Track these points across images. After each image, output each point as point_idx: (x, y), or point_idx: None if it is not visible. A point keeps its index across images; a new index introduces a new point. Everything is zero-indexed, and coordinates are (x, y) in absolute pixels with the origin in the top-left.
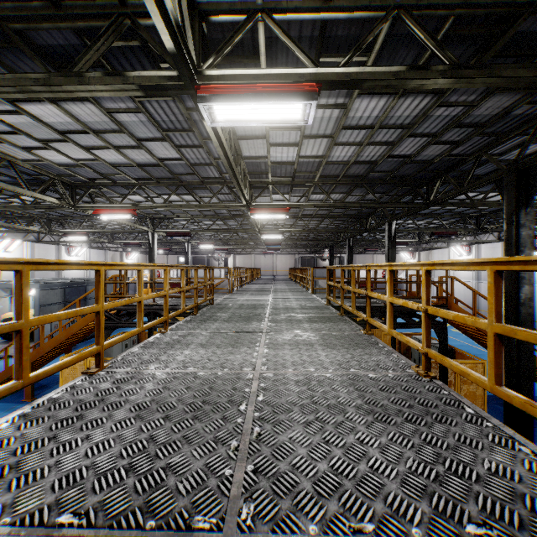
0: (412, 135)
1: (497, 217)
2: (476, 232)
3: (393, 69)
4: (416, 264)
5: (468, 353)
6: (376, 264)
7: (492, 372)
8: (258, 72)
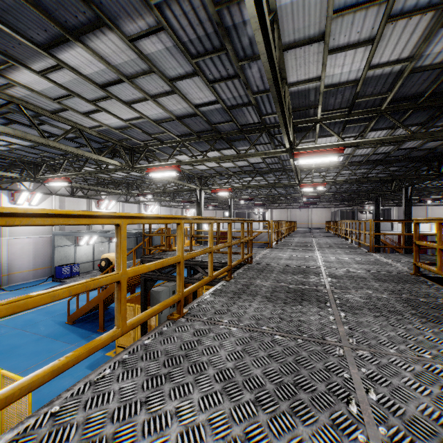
0: None
1: None
2: None
3: None
4: None
5: None
6: None
7: None
8: None
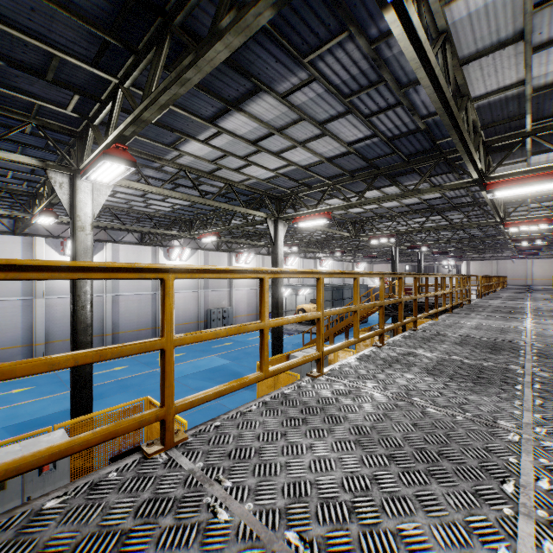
0: None
1: None
2: None
3: None
4: None
5: None
6: None
7: None
8: (527, 169)
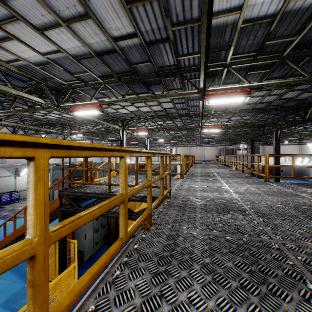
0: None
1: None
2: None
3: None
4: None
5: None
6: None
7: None
8: None
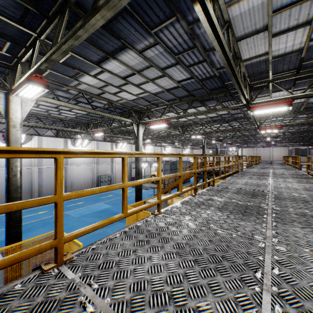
0: None
1: None
2: None
3: None
4: None
5: None
6: None
7: None
8: (270, 99)
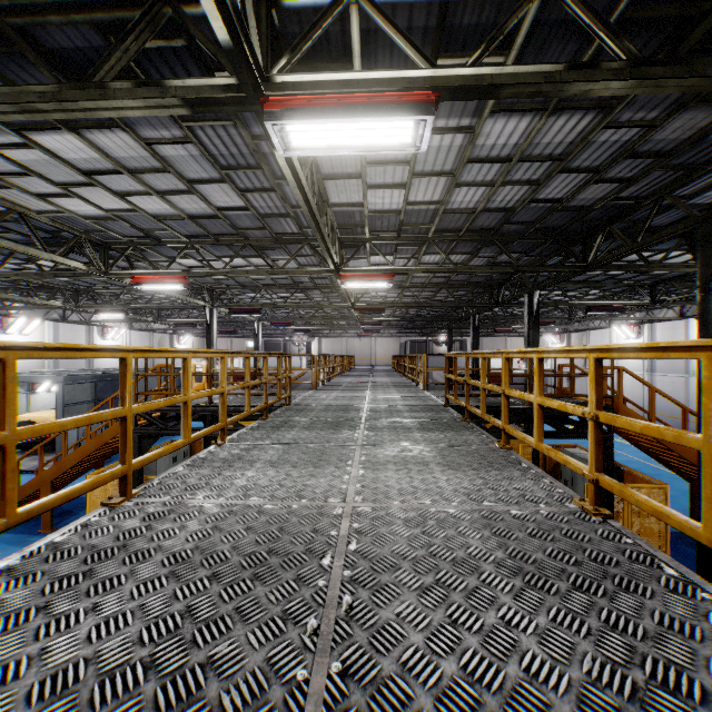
0: (565, 170)
1: (680, 286)
2: (648, 307)
3: (544, 68)
4: (580, 350)
5: (642, 474)
6: (517, 350)
7: (709, 516)
8: (351, 77)
